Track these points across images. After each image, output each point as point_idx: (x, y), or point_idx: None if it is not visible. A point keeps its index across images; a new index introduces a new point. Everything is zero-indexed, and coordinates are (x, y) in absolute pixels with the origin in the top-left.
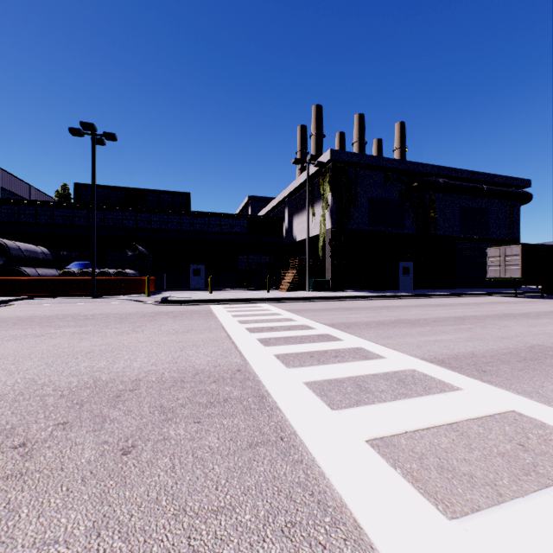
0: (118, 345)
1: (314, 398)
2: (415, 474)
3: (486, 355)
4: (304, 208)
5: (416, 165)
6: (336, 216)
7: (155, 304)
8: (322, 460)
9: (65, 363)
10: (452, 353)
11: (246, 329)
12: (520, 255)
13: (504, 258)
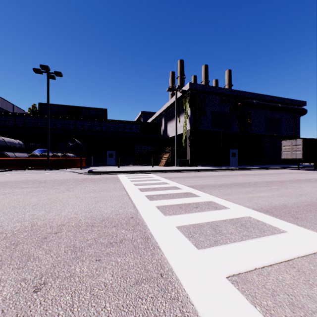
0: (55, 199)
1: (184, 239)
2: (272, 312)
3: (294, 206)
4: (174, 118)
5: (239, 92)
6: (193, 122)
7: (85, 174)
8: (194, 297)
9: (16, 212)
10: (272, 205)
11: (138, 189)
12: (302, 145)
13: (292, 147)
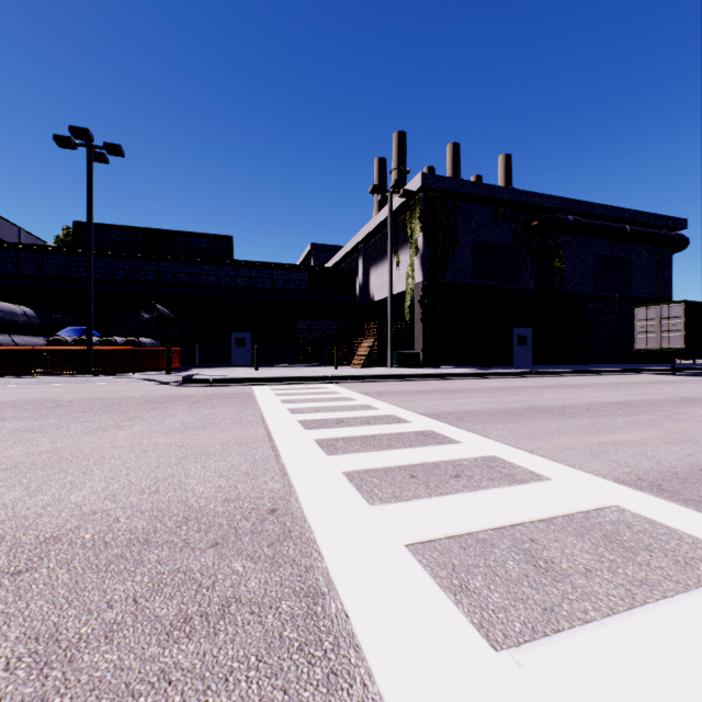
0: (73, 452)
1: (440, 600)
2: None
3: None
4: (385, 256)
5: (536, 197)
6: (429, 265)
7: (174, 385)
8: None
9: None
10: (663, 469)
11: (299, 423)
12: (683, 317)
13: (659, 322)
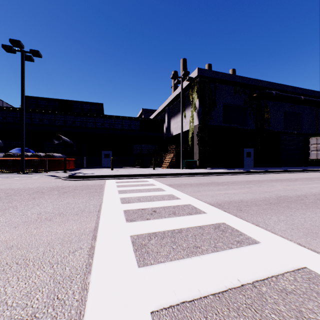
0: None
1: None
2: None
3: None
4: (178, 113)
5: (256, 81)
6: (201, 116)
7: (63, 179)
8: None
9: None
10: None
11: (124, 213)
12: None
13: None
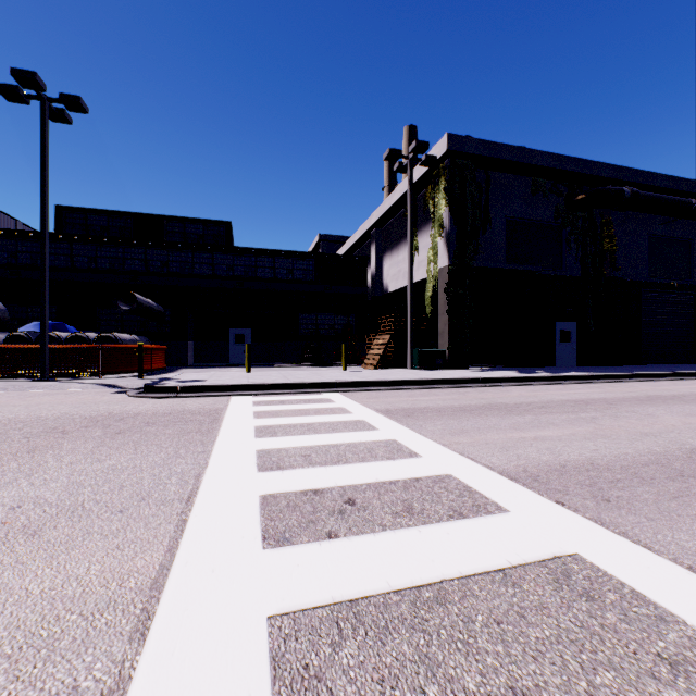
0: None
1: None
2: None
3: None
4: (401, 241)
5: (584, 164)
6: (456, 246)
7: (130, 394)
8: None
9: None
10: None
11: (260, 510)
12: None
13: None
